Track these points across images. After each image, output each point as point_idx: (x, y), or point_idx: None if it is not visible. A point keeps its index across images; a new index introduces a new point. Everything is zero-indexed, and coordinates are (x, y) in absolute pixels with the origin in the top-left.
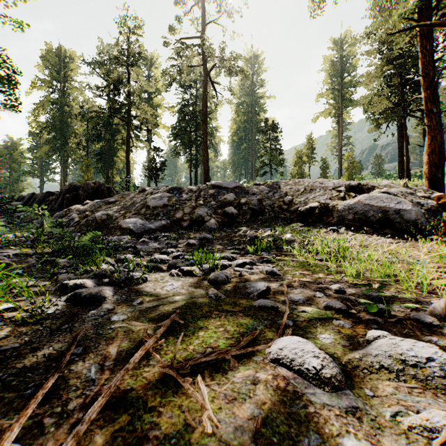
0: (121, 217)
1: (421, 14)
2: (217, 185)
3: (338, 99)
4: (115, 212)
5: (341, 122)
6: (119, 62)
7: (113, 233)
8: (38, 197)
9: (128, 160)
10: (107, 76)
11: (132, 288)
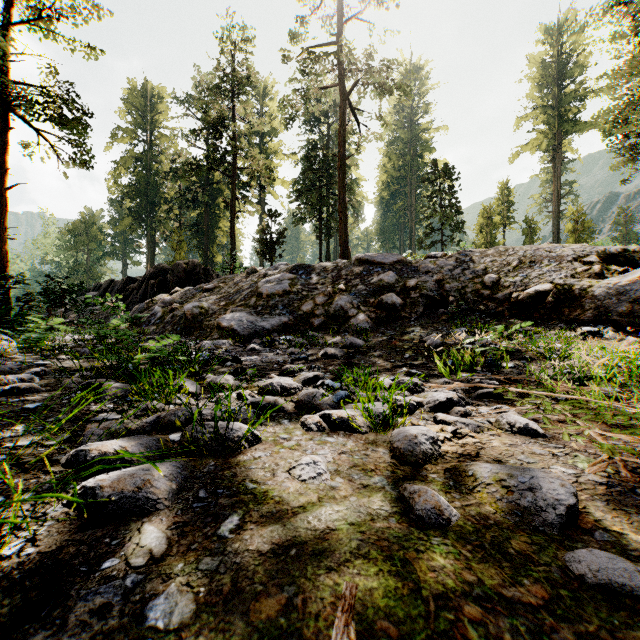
0: (221, 311)
1: None
2: (366, 259)
3: (553, 122)
4: (212, 304)
5: (558, 159)
6: (221, 92)
7: (208, 335)
8: (117, 285)
9: (233, 231)
10: (205, 113)
11: (225, 463)
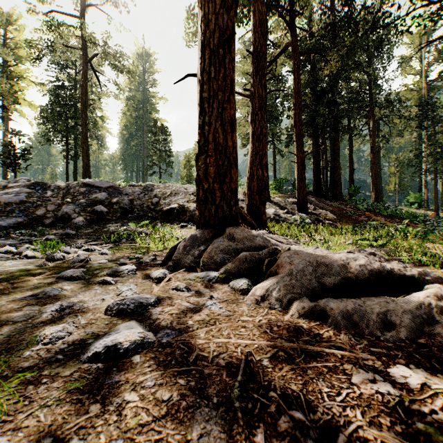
0: None
1: None
2: (88, 183)
3: None
4: None
5: None
6: None
7: None
8: None
9: None
10: None
11: None
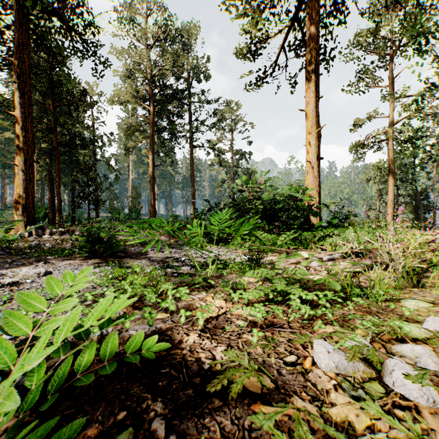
0: None
1: None
2: None
3: None
4: None
5: None
6: None
7: None
8: None
9: None
10: None
11: None
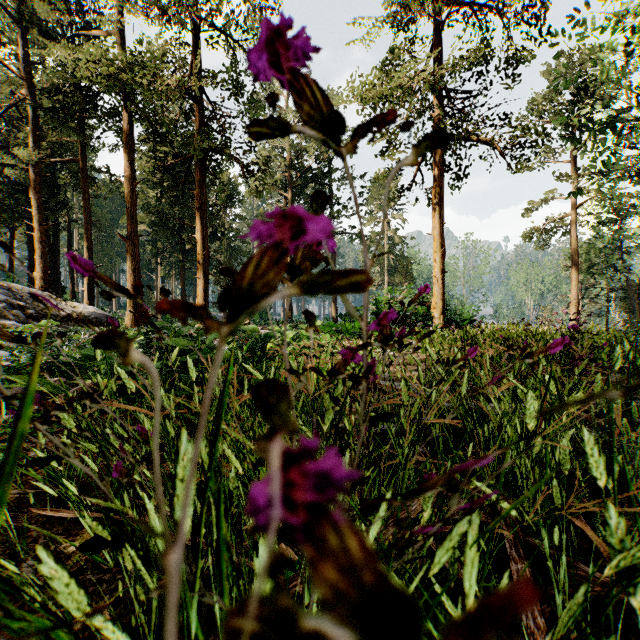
0: None
1: (39, 166)
2: None
3: None
4: None
5: None
6: None
7: None
8: None
9: None
10: None
11: None
